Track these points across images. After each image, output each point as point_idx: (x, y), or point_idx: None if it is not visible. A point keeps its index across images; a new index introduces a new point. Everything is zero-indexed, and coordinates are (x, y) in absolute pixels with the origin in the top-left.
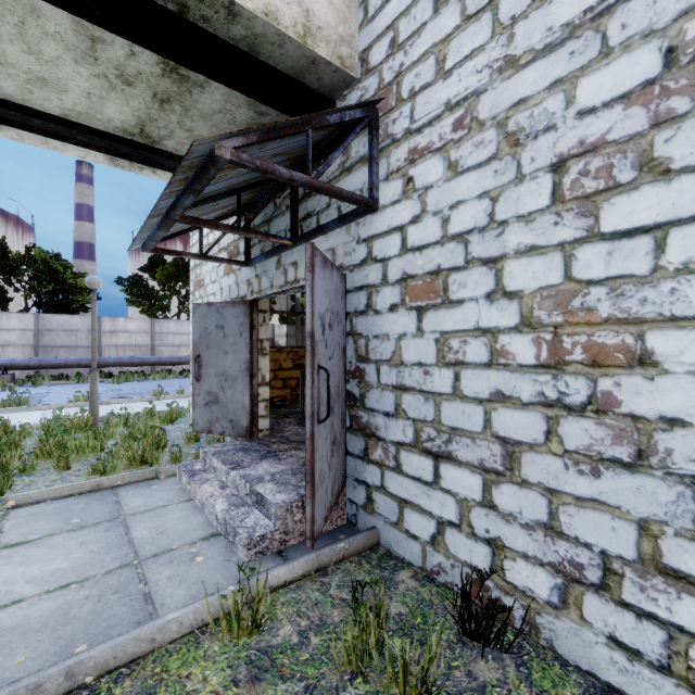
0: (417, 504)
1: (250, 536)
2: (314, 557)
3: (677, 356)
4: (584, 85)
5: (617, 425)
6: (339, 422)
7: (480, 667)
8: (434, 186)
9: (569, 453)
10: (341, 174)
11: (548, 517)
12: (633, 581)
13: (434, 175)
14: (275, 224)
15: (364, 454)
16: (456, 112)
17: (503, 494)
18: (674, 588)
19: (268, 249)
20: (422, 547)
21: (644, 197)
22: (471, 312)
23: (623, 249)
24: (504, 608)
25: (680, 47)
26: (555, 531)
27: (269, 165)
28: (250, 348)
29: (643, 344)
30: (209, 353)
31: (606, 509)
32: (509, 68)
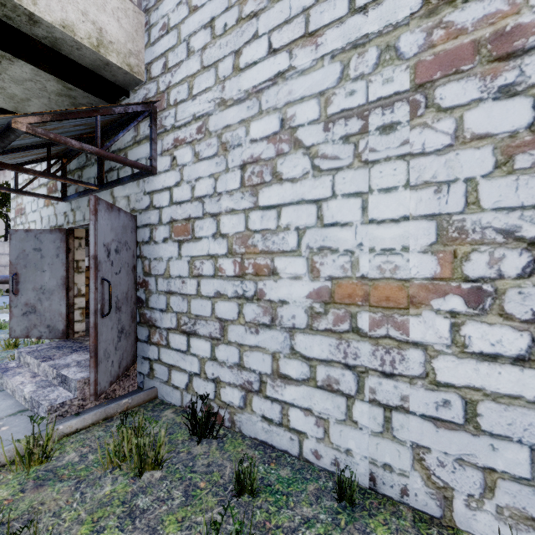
0: (178, 366)
1: (51, 405)
2: (102, 410)
3: (284, 270)
4: (253, 126)
5: (265, 306)
6: (128, 318)
7: (197, 448)
8: (187, 165)
9: (247, 323)
10: (134, 144)
11: (239, 359)
12: (270, 384)
13: (187, 158)
14: (86, 171)
15: (148, 339)
16: (198, 122)
17: (220, 351)
18: (284, 383)
19: (81, 190)
20: (181, 393)
21: (274, 190)
22: (206, 244)
23: (267, 215)
24: (214, 414)
25: (285, 119)
26: (242, 366)
27: (62, 138)
28: (66, 267)
29: (273, 264)
30: (26, 271)
31: (261, 350)
32: (223, 105)
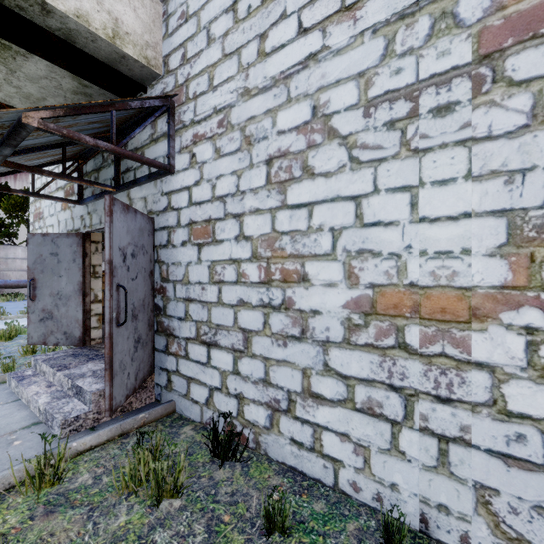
0: (198, 379)
1: (65, 418)
2: (118, 426)
3: (317, 276)
4: (280, 116)
5: (294, 316)
6: (145, 327)
7: (219, 473)
8: (208, 162)
9: (274, 334)
10: (151, 142)
11: (265, 374)
12: (300, 404)
13: (208, 155)
14: (103, 173)
15: (166, 349)
16: (219, 115)
17: (243, 364)
18: (316, 403)
19: (98, 192)
20: (201, 408)
21: (304, 186)
22: (227, 248)
23: (296, 215)
24: (237, 434)
25: (318, 107)
26: (268, 382)
27: (76, 134)
28: (83, 272)
29: (304, 269)
30: (43, 276)
31: (289, 365)
32: (246, 95)
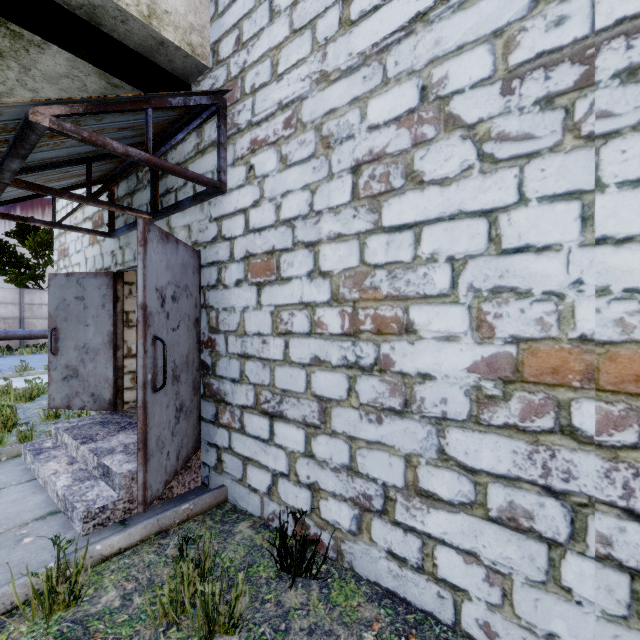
0: (257, 460)
1: (87, 510)
2: (154, 521)
3: (427, 326)
4: (372, 105)
5: (392, 381)
6: (189, 390)
7: (289, 595)
8: (270, 175)
9: (363, 406)
10: (196, 155)
11: (350, 460)
12: (402, 504)
13: (270, 165)
14: (137, 197)
15: (215, 419)
16: (286, 112)
17: (319, 444)
18: (426, 505)
19: (131, 221)
20: (261, 499)
21: (408, 200)
22: (297, 288)
23: (396, 240)
24: (313, 541)
25: (429, 87)
26: (354, 471)
27: (100, 138)
28: (113, 320)
29: (408, 316)
30: (67, 325)
31: (386, 449)
32: (324, 82)
